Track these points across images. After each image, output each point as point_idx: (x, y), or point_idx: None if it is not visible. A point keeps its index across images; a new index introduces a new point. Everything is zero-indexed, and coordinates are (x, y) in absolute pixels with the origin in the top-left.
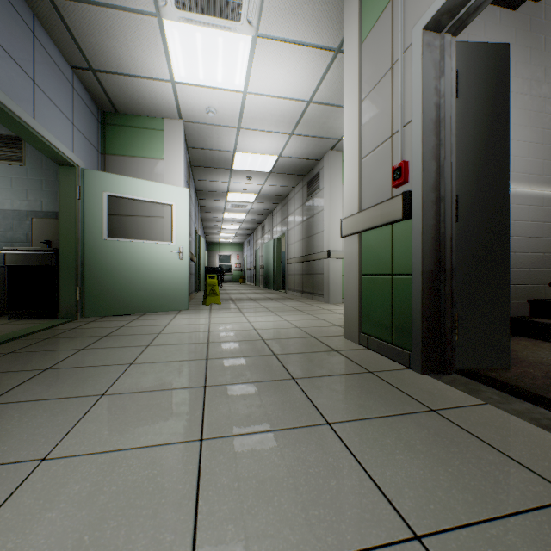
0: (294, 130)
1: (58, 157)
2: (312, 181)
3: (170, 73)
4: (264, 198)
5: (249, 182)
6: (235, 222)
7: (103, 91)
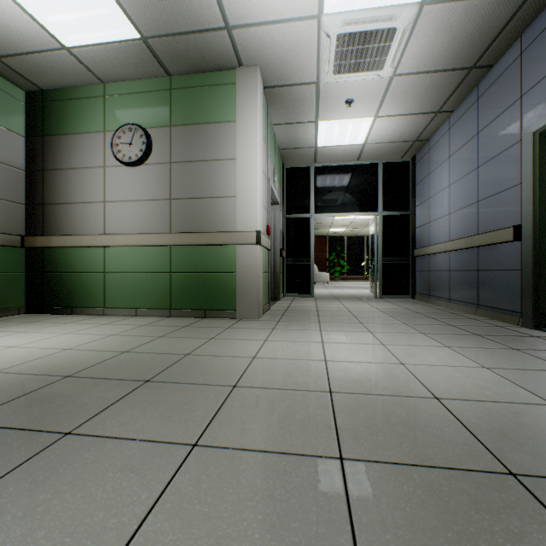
0: None
1: None
2: None
3: None
4: None
5: None
6: None
7: None
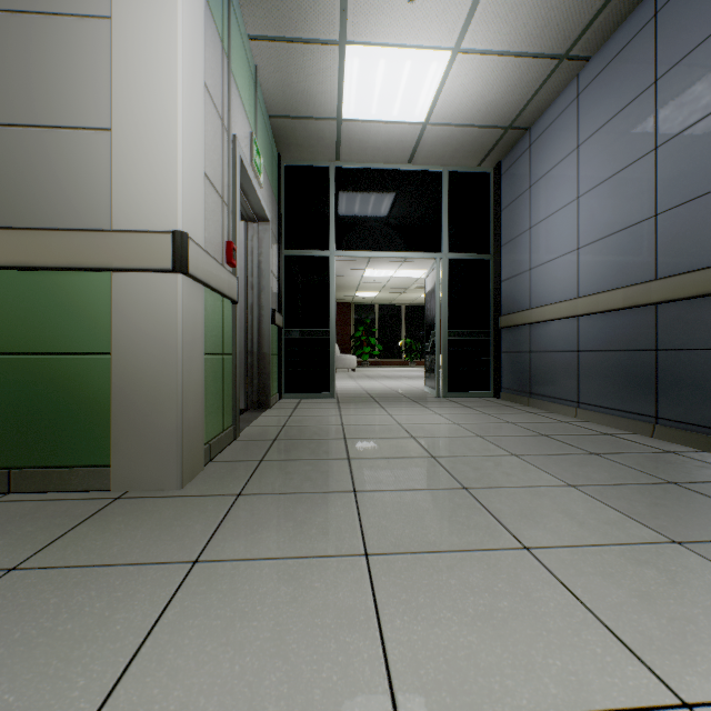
0: None
1: None
2: None
3: None
4: None
5: None
6: None
7: None
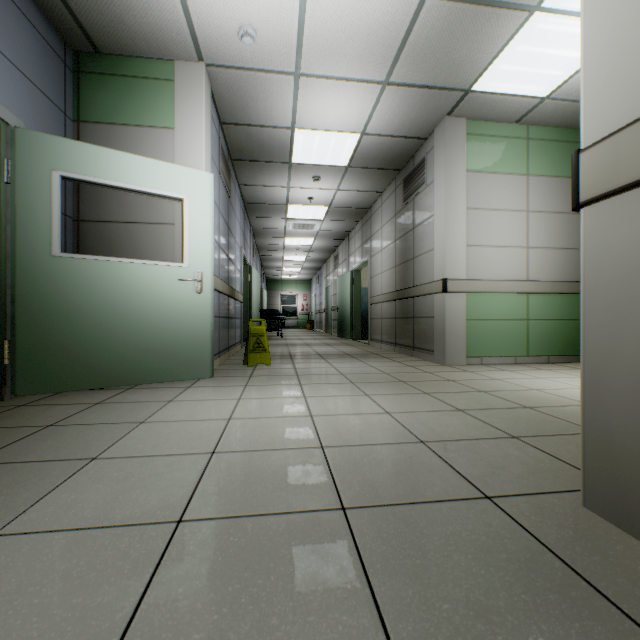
0: (391, 73)
1: None
2: (413, 175)
3: None
4: (338, 213)
5: (316, 185)
6: (300, 251)
7: None
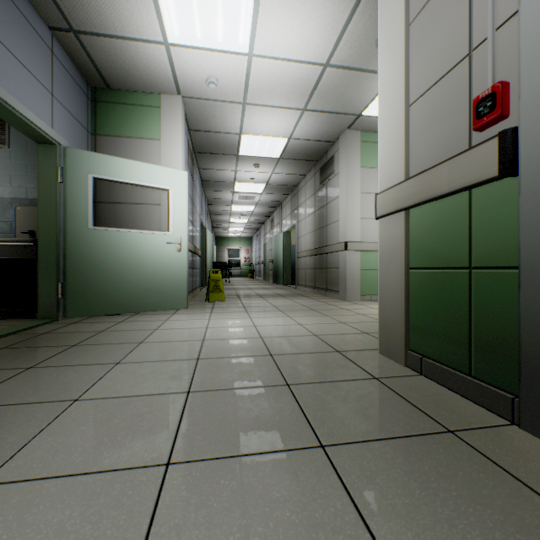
0: (307, 104)
1: (33, 132)
2: (326, 166)
3: (163, 32)
4: (273, 188)
5: (257, 170)
6: (243, 215)
7: (90, 60)
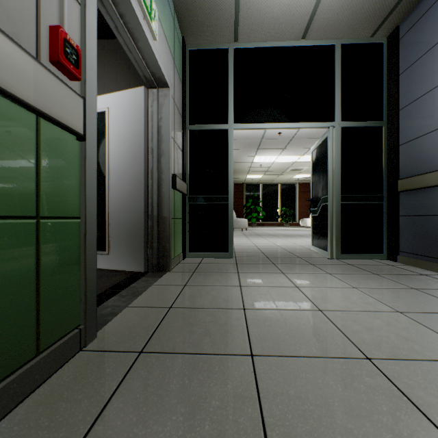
0: None
1: None
2: None
3: None
4: None
5: None
6: None
7: None
